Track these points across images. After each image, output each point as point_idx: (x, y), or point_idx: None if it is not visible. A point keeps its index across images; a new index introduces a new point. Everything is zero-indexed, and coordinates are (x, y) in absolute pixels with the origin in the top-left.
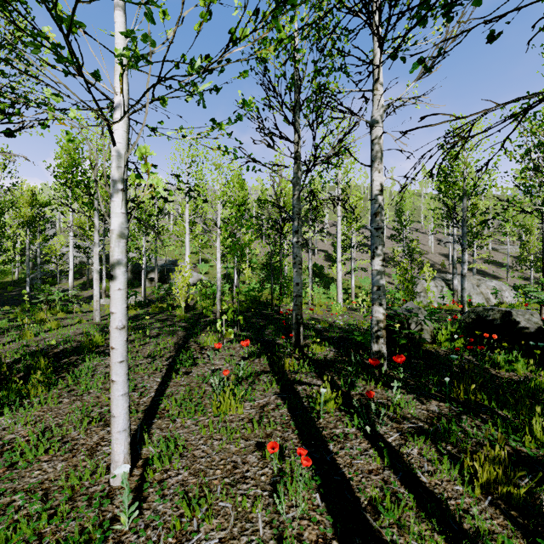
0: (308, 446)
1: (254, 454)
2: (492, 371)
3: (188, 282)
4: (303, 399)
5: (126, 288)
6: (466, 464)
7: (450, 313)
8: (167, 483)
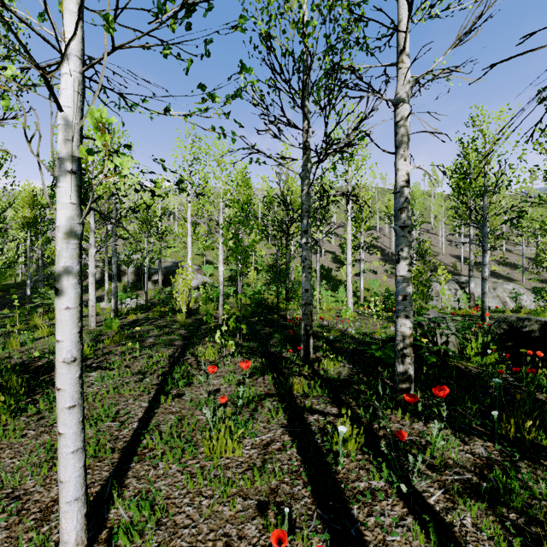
0: (324, 510)
1: (254, 522)
2: (539, 396)
3: (189, 286)
4: (315, 435)
5: (78, 306)
6: None
7: (468, 319)
8: None
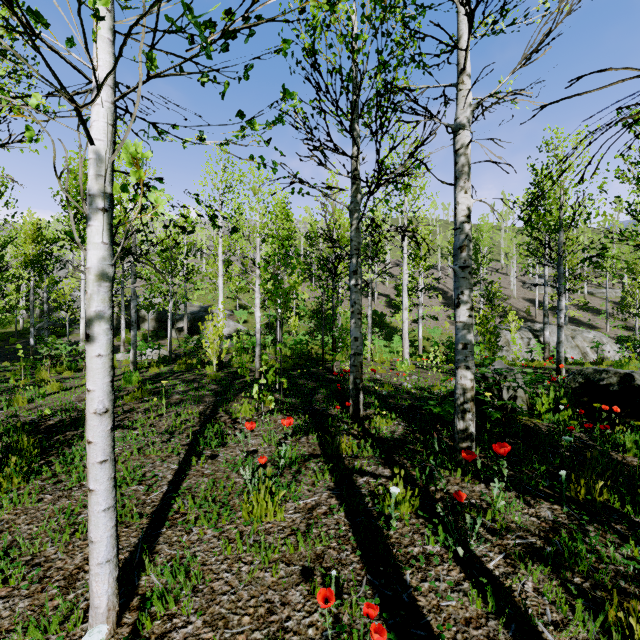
0: (375, 575)
1: (298, 588)
2: (615, 456)
3: (221, 334)
4: (365, 498)
5: (110, 354)
6: (611, 614)
7: (542, 372)
8: (171, 639)
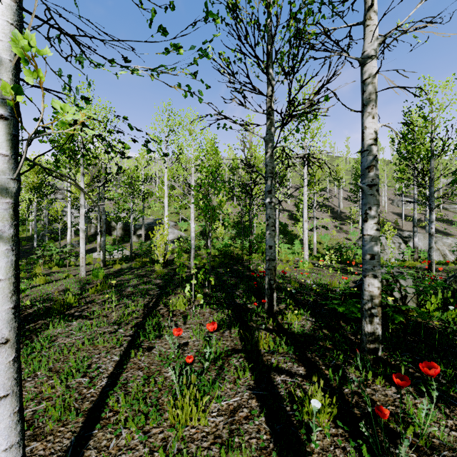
0: None
1: None
2: None
3: (165, 240)
4: (283, 401)
5: (11, 277)
6: None
7: (415, 270)
8: None
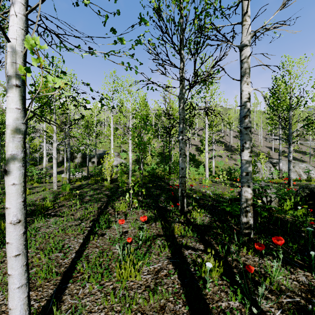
0: None
1: None
2: None
3: (111, 165)
4: (189, 265)
5: (22, 182)
6: None
7: (279, 185)
8: None
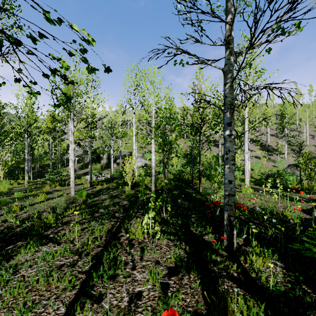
0: None
1: None
2: None
3: (132, 168)
4: None
5: None
6: None
7: None
8: None
